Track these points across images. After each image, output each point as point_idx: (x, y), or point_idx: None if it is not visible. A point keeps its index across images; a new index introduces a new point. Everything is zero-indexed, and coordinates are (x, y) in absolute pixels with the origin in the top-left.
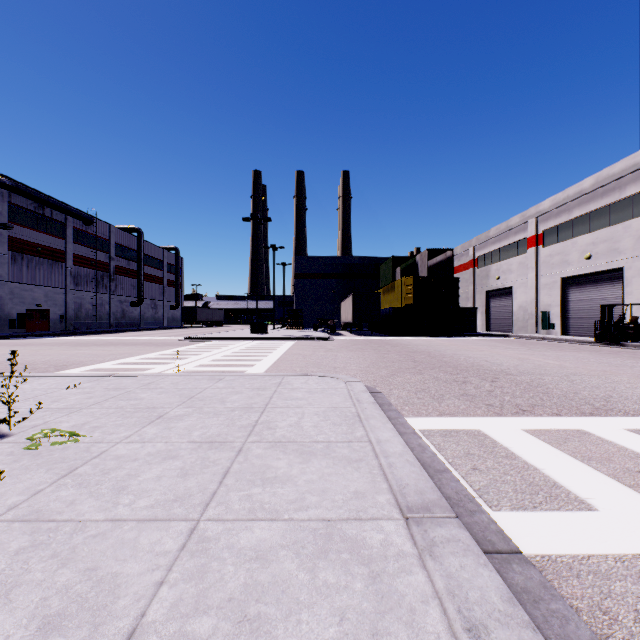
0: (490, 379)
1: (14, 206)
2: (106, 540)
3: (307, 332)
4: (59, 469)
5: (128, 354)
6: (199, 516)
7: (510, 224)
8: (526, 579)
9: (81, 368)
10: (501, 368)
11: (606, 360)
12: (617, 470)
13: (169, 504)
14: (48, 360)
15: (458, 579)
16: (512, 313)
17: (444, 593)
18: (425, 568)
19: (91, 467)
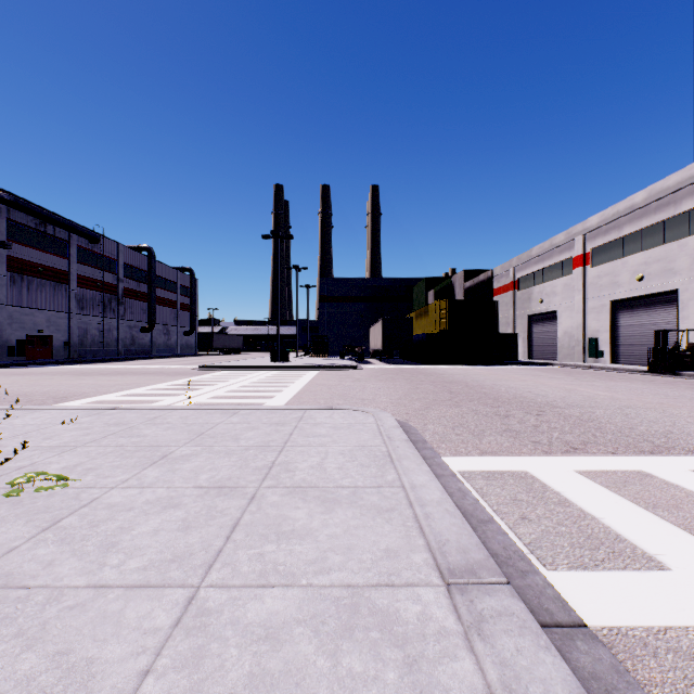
0: (535, 412)
1: (13, 223)
2: (85, 613)
3: (333, 360)
4: (40, 521)
5: (136, 384)
6: (200, 581)
7: (554, 242)
8: (594, 661)
9: (82, 400)
10: (547, 400)
11: (662, 391)
12: (688, 520)
13: (165, 565)
14: (47, 391)
15: (515, 668)
16: (556, 339)
17: (498, 688)
18: (473, 651)
19: (78, 518)
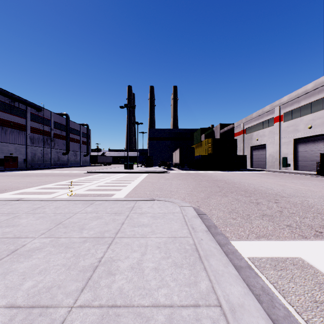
0: (273, 201)
1: None
2: None
3: (155, 168)
4: None
5: (50, 182)
6: None
7: (264, 110)
8: None
9: (13, 192)
10: (274, 192)
11: None
12: None
13: None
14: None
15: None
16: (265, 158)
17: None
18: None
19: None
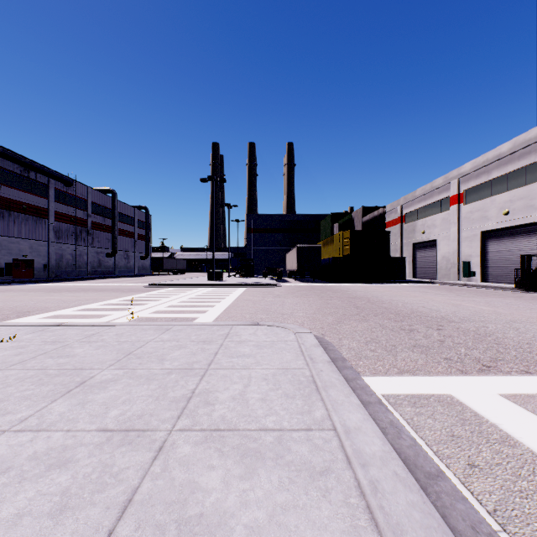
0: (435, 327)
1: (2, 169)
2: None
3: (257, 279)
4: None
5: (93, 300)
6: None
7: (434, 185)
8: None
9: (42, 314)
10: (441, 314)
11: (535, 306)
12: None
13: None
14: (16, 306)
15: None
16: (436, 262)
17: None
18: None
19: None
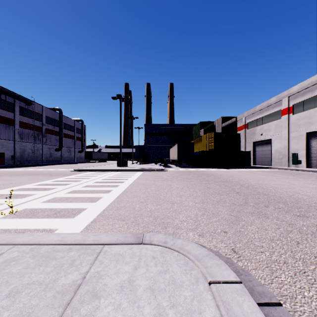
0: None
1: None
2: None
3: (151, 165)
4: None
5: (14, 184)
6: None
7: (269, 102)
8: None
9: None
10: None
11: None
12: None
13: None
14: None
15: None
16: (271, 154)
17: None
18: None
19: None
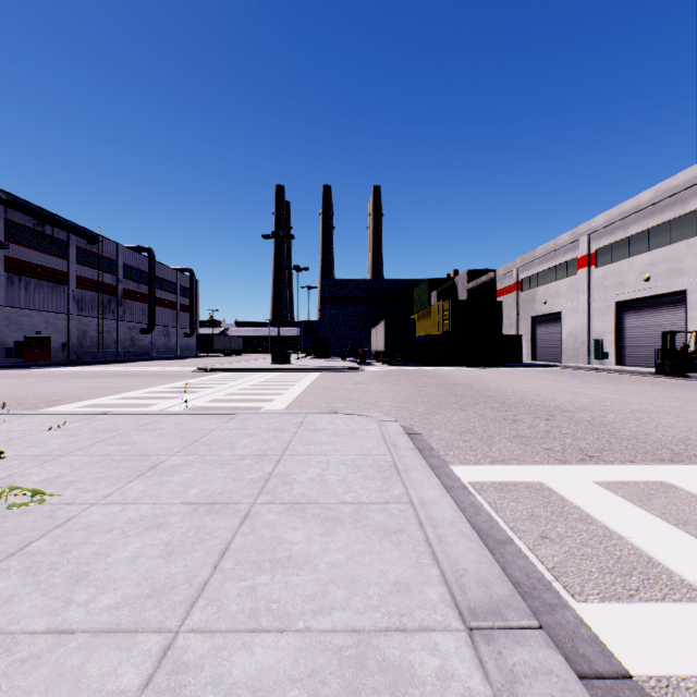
0: (544, 417)
1: (11, 223)
2: (38, 669)
3: (334, 362)
4: (7, 545)
5: (133, 387)
6: (179, 624)
7: (558, 243)
8: None
9: (76, 403)
10: (555, 403)
11: (672, 394)
12: None
13: (141, 603)
14: (41, 394)
15: None
16: (561, 341)
17: None
18: None
19: (49, 541)
